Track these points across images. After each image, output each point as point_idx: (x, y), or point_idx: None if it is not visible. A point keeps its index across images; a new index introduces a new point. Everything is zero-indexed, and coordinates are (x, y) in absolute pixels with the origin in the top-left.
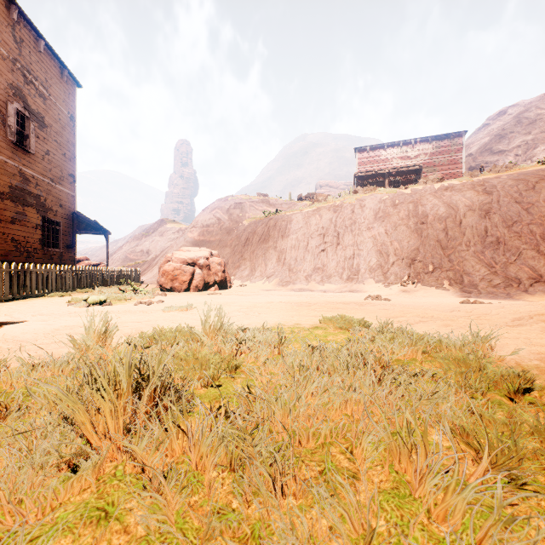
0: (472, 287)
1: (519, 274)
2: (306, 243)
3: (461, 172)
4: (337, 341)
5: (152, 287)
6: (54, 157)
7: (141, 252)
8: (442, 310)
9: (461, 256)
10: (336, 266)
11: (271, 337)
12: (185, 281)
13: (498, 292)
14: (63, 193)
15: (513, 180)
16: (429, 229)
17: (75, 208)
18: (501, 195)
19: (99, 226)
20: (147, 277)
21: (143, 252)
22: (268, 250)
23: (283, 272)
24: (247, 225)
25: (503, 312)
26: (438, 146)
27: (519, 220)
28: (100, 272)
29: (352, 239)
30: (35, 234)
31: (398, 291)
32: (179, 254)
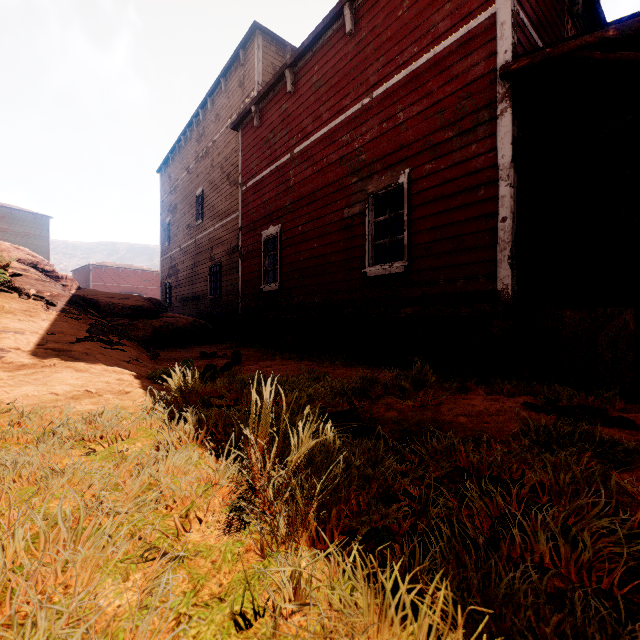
0: None
1: None
2: None
3: None
4: None
5: None
6: None
7: None
8: None
9: None
10: None
11: None
12: None
13: None
14: None
15: None
16: None
17: None
18: None
19: None
20: None
21: None
22: None
23: None
24: None
25: None
26: None
27: None
28: None
29: None
30: None
31: None
32: None
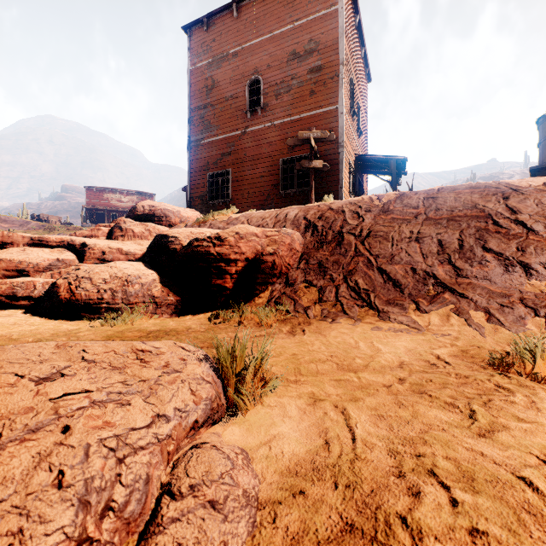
0: None
1: None
2: None
3: None
4: None
5: None
6: None
7: None
8: None
9: None
10: None
11: None
12: None
13: None
14: None
15: None
16: None
17: None
18: None
19: None
20: None
21: None
22: None
23: None
24: None
25: None
26: (141, 198)
27: None
28: None
29: None
30: None
31: None
32: None
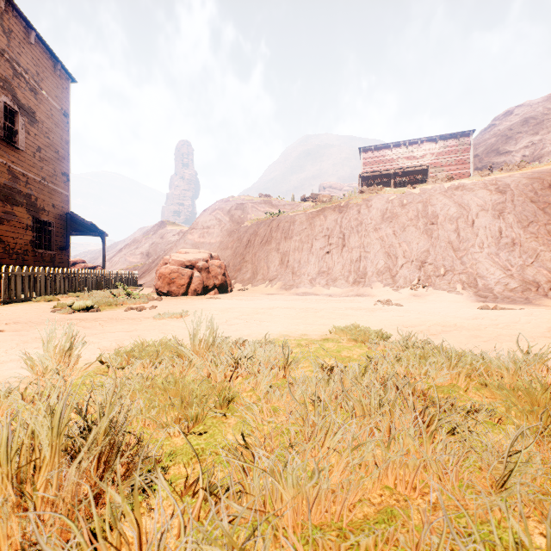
0: (487, 291)
1: (537, 277)
2: (311, 244)
3: (469, 172)
4: (353, 358)
5: (149, 291)
6: (46, 155)
7: (141, 255)
8: (463, 317)
9: (475, 258)
10: (342, 269)
11: (274, 354)
12: (182, 285)
13: (516, 296)
14: (56, 193)
15: (528, 179)
16: (440, 230)
17: (69, 208)
18: (515, 194)
19: (95, 228)
20: (146, 280)
21: (143, 255)
22: (271, 252)
23: (286, 275)
24: (249, 226)
25: (535, 321)
26: (445, 145)
27: (535, 220)
28: (95, 275)
29: (359, 241)
30: (25, 235)
31: (409, 295)
32: (177, 256)
